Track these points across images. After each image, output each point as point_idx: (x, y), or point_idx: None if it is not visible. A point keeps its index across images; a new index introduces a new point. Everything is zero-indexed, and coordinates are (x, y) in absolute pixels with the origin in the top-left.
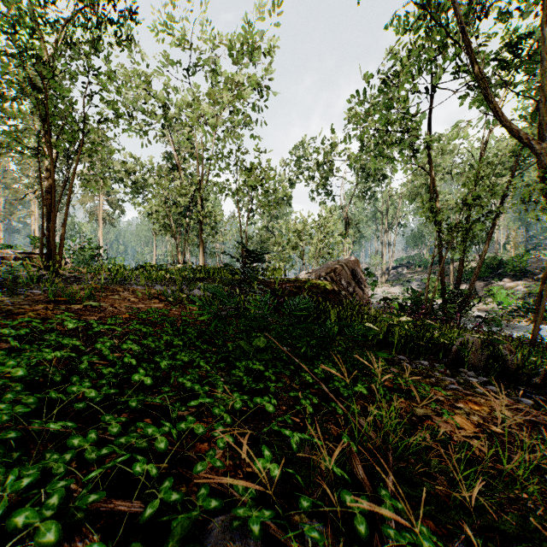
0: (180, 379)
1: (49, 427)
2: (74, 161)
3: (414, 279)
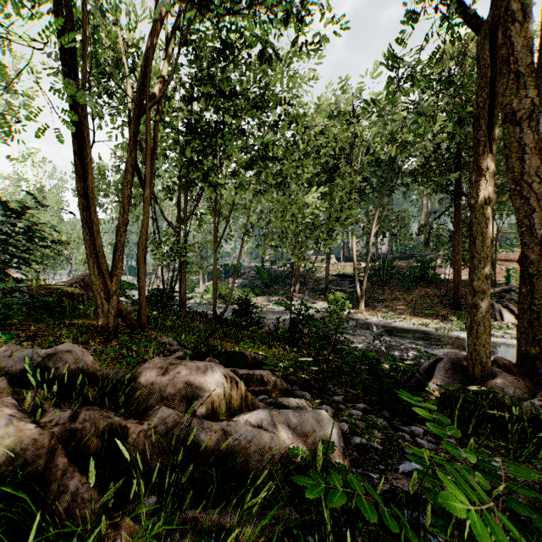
0: None
1: None
2: None
3: None
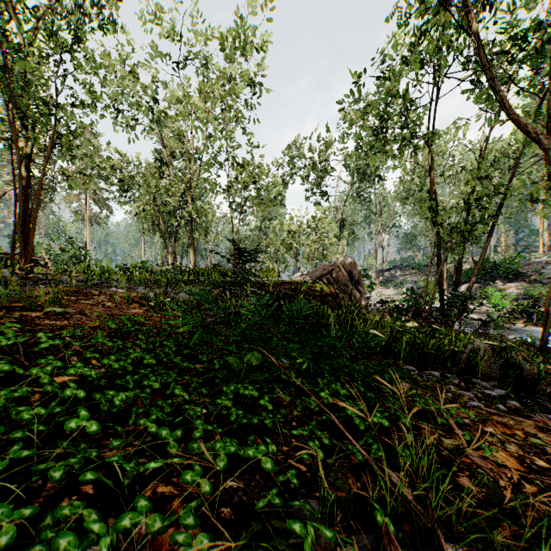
0: (142, 421)
1: None
2: (59, 158)
3: (408, 281)
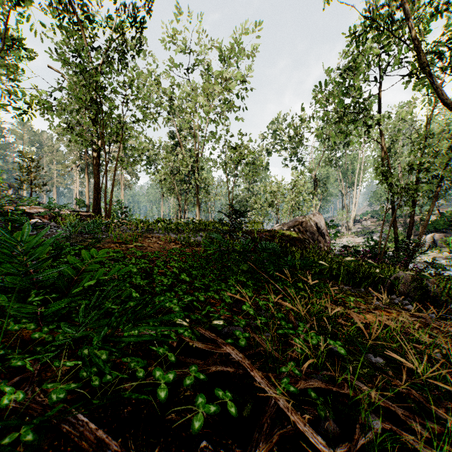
0: (203, 280)
1: (156, 289)
2: None
3: (377, 231)
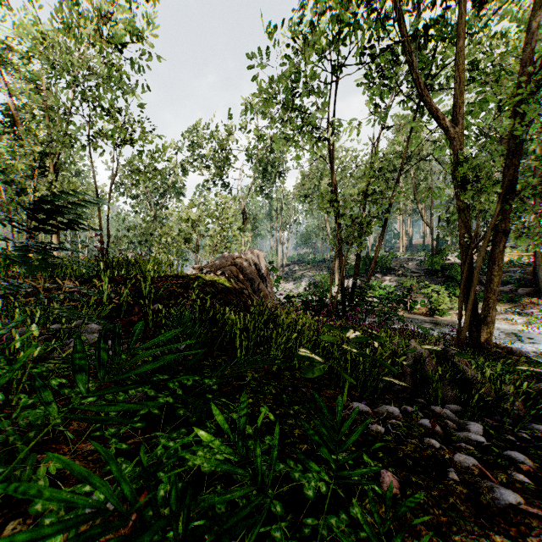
0: None
1: None
2: None
3: (306, 276)
